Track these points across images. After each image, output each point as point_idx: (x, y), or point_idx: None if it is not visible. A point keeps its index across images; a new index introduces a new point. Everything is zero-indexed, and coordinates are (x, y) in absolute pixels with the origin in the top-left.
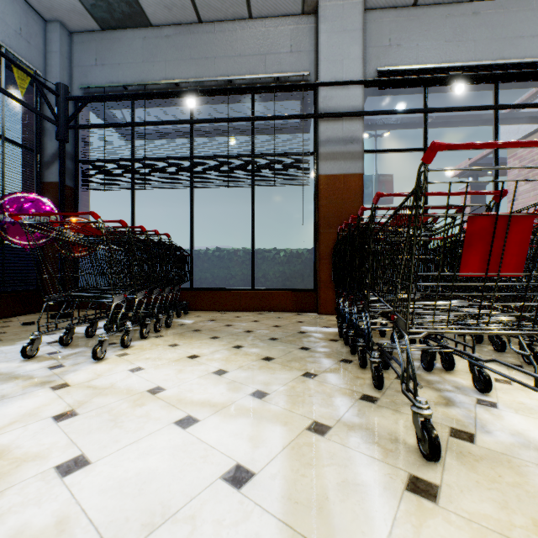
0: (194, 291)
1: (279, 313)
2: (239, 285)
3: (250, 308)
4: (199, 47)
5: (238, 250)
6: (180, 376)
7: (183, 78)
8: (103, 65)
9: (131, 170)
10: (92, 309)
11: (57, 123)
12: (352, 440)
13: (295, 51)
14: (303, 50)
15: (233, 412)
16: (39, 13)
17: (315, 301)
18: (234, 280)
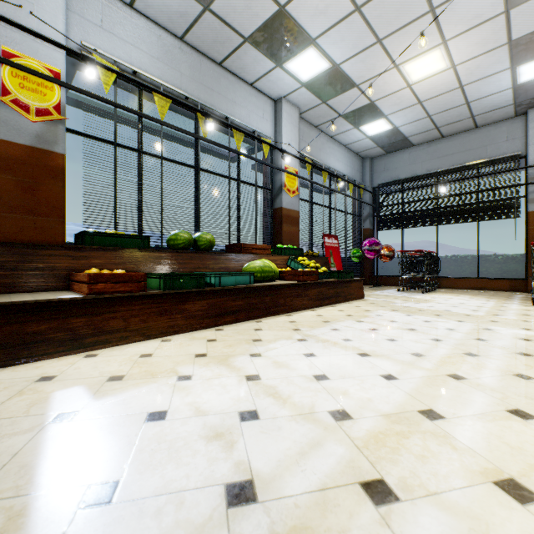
0: (439, 278)
1: (497, 291)
2: (468, 275)
3: (476, 288)
4: (442, 150)
5: (467, 256)
6: (456, 297)
7: (432, 168)
8: (387, 170)
9: (403, 219)
10: (382, 285)
11: (376, 206)
12: (514, 304)
13: (509, 139)
14: (515, 137)
15: (479, 301)
16: (361, 157)
17: (525, 285)
18: (464, 273)
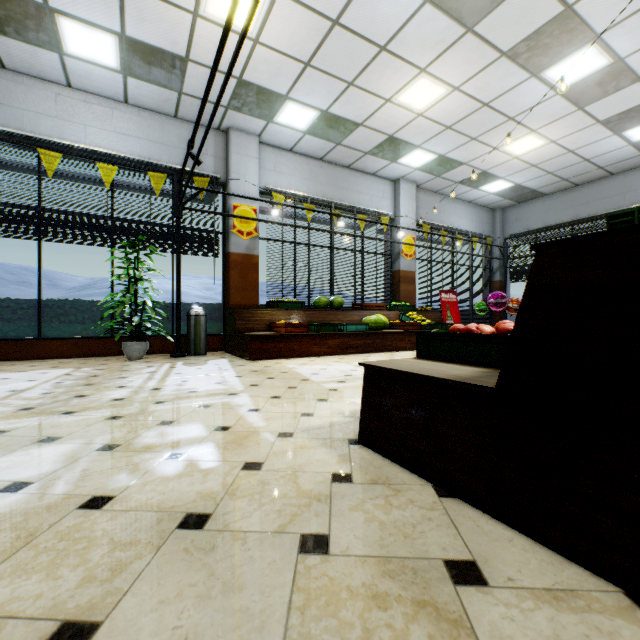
0: None
1: None
2: None
3: None
4: (576, 199)
5: None
6: None
7: (566, 218)
8: (519, 220)
9: None
10: None
11: (503, 259)
12: None
13: None
14: None
15: None
16: (491, 208)
17: None
18: None
